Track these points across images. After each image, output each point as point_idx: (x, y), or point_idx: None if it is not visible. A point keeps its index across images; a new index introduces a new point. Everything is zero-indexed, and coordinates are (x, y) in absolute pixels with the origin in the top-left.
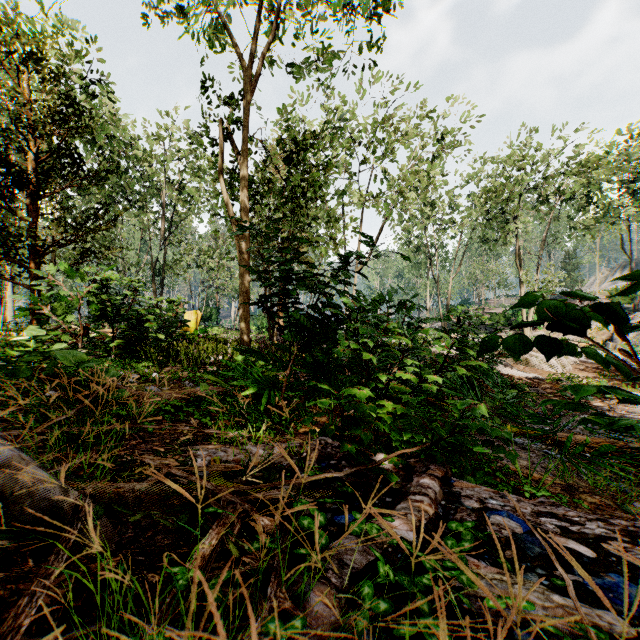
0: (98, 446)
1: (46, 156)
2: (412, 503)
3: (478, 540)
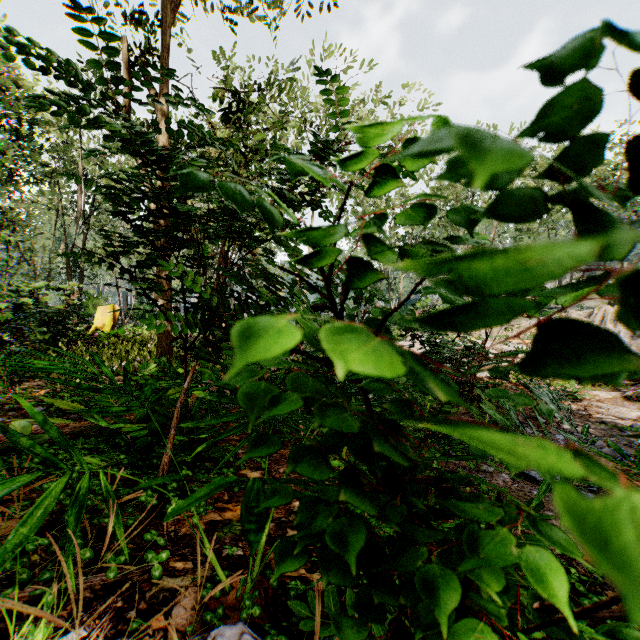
0: None
1: None
2: None
3: None
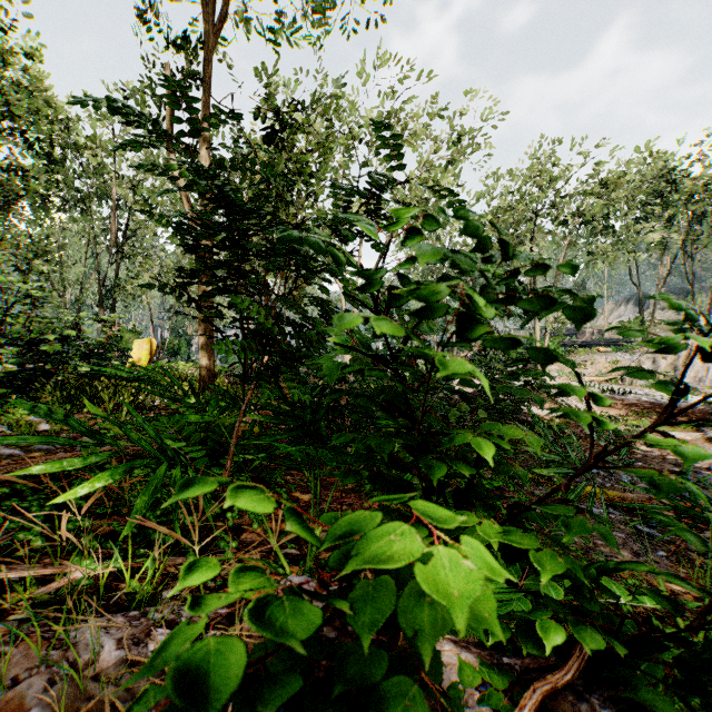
0: None
1: None
2: None
3: None
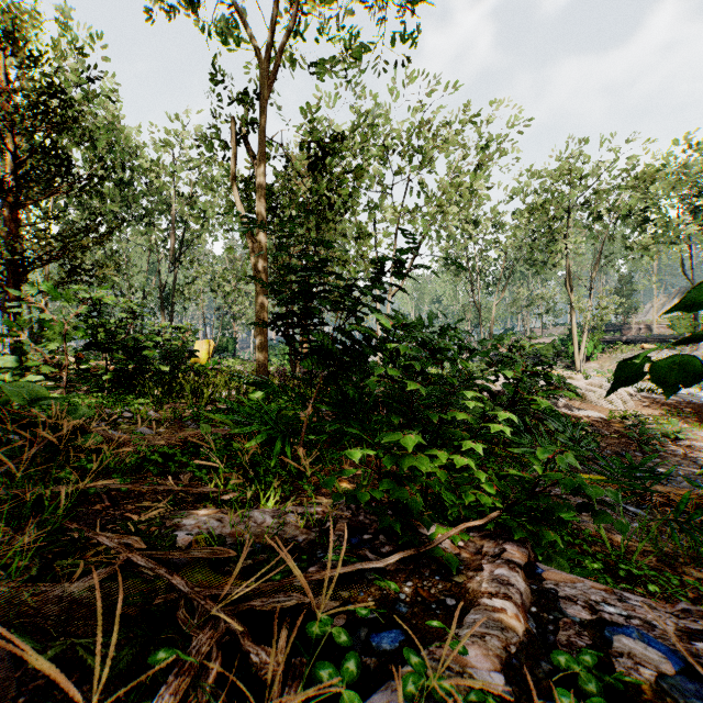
0: (43, 515)
1: (27, 156)
2: (489, 613)
3: (604, 686)
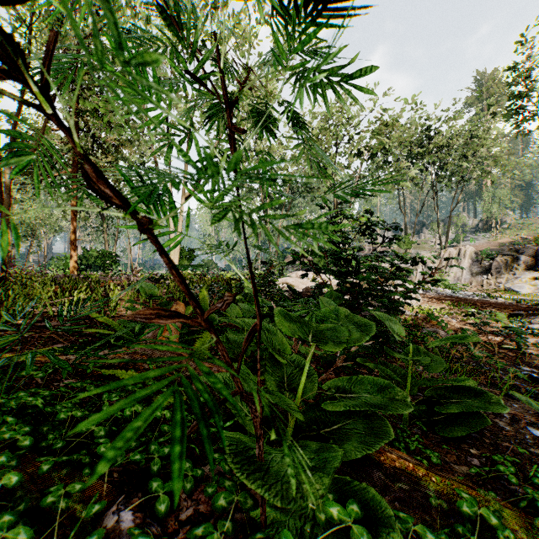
0: None
1: None
2: None
3: None
